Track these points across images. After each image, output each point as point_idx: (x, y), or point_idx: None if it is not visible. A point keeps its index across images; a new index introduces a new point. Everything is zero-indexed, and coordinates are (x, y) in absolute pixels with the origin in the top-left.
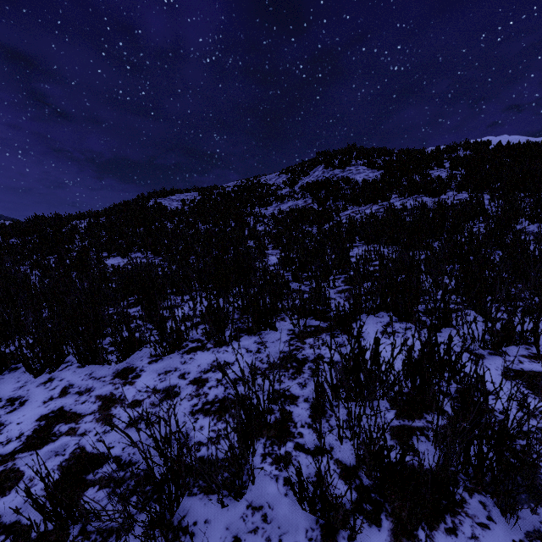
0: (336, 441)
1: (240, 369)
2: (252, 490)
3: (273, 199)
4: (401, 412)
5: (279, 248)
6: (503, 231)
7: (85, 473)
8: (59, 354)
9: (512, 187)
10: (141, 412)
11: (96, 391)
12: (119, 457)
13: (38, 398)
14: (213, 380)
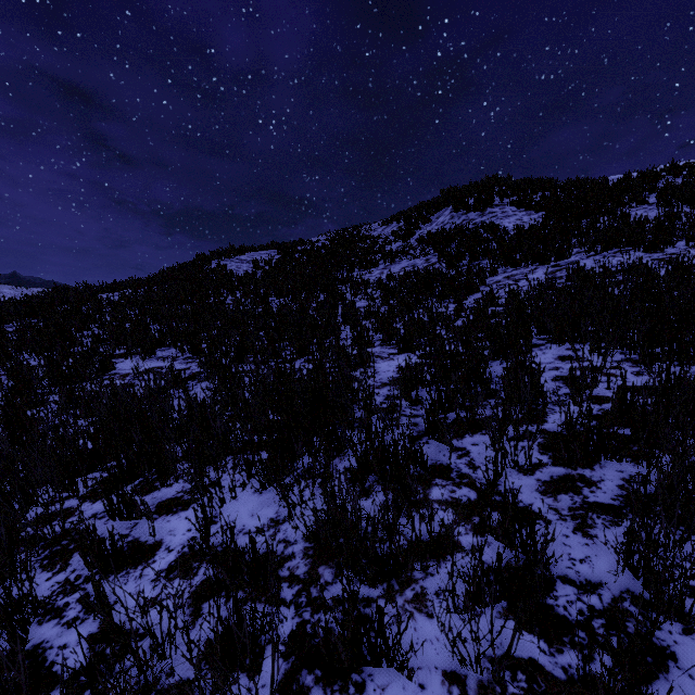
0: None
1: None
2: None
3: (380, 257)
4: None
5: (392, 343)
6: None
7: None
8: None
9: None
10: None
11: None
12: None
13: None
14: None
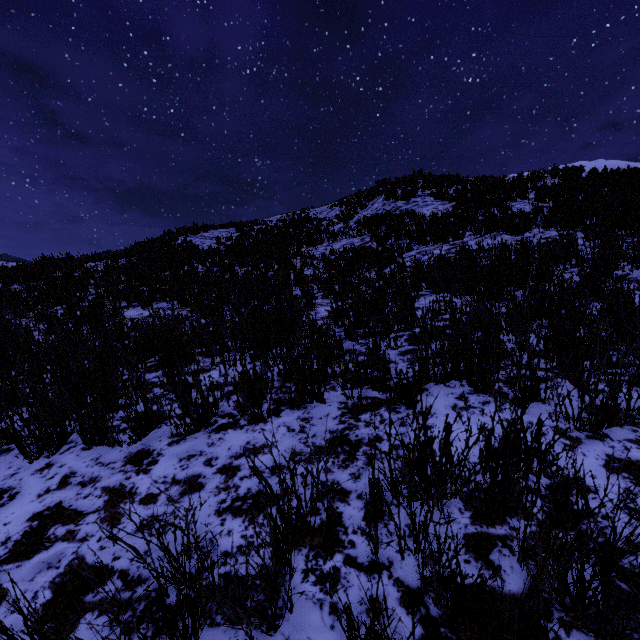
0: (396, 554)
1: (276, 465)
2: (290, 620)
3: (325, 236)
4: (478, 514)
5: (330, 297)
6: (601, 279)
7: (82, 593)
8: (60, 433)
9: (611, 224)
10: (155, 511)
11: (102, 482)
12: (126, 572)
13: (32, 490)
14: (246, 468)
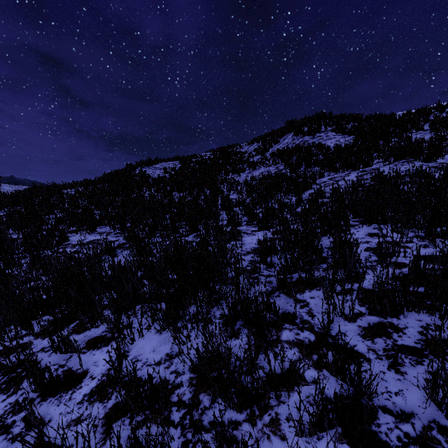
0: None
1: None
2: None
3: (246, 166)
4: None
5: (254, 223)
6: None
7: None
8: None
9: None
10: None
11: None
12: None
13: None
14: None
